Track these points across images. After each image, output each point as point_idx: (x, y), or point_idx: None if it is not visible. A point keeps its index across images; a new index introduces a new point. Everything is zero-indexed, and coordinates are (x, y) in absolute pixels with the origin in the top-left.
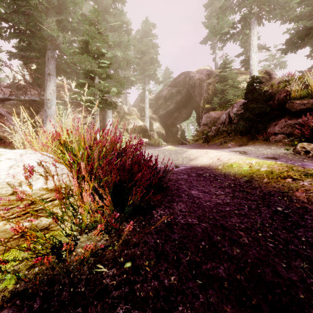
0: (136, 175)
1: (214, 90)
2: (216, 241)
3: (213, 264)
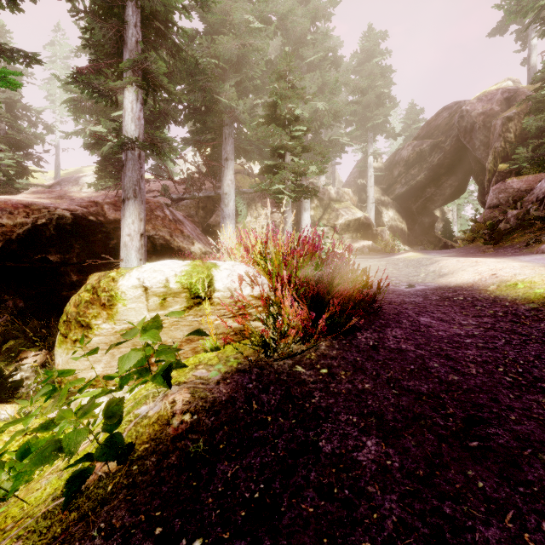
0: (336, 289)
1: (521, 131)
2: (431, 367)
3: (417, 383)
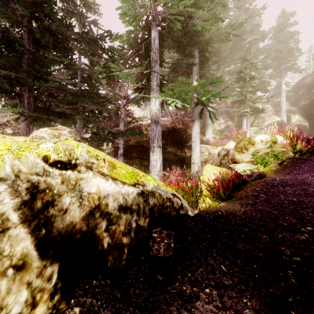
0: (310, 141)
1: None
2: None
3: None
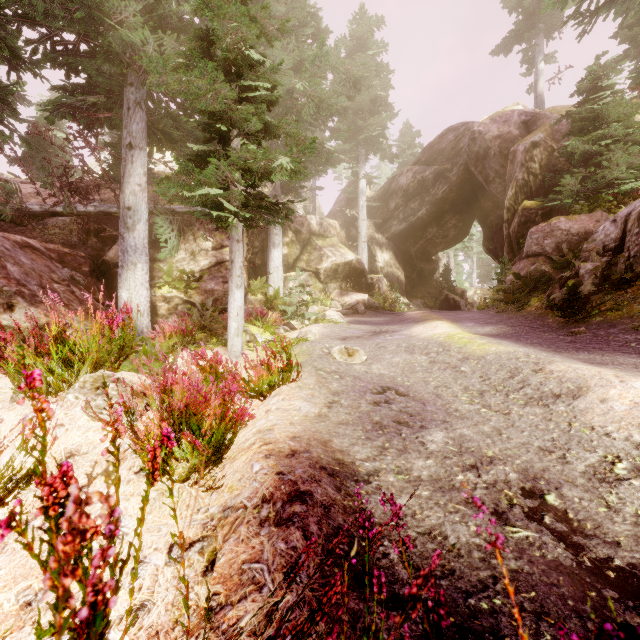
0: None
1: (548, 161)
2: None
3: None
